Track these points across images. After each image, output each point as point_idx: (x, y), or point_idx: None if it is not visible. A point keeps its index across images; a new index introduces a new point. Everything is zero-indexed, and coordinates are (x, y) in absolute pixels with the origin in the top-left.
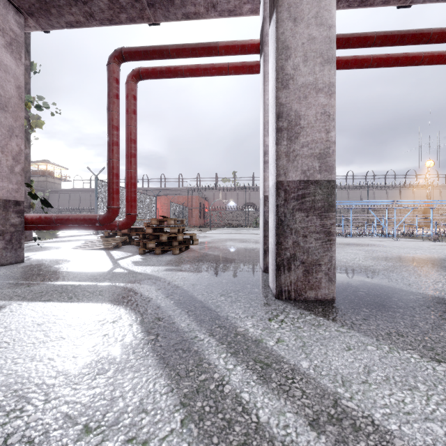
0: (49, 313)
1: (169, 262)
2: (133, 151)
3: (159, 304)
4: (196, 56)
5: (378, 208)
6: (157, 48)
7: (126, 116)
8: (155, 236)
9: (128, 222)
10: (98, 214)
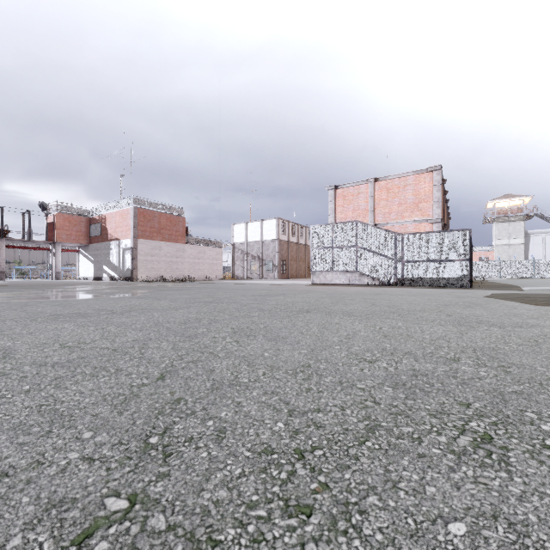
0: None
1: None
2: None
3: None
4: None
5: None
6: None
7: None
8: None
9: None
10: None
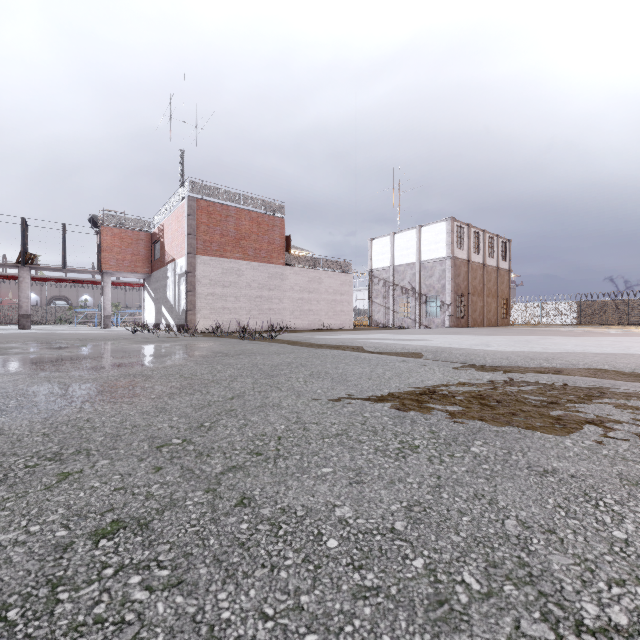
0: None
1: None
2: None
3: None
4: None
5: None
6: None
7: None
8: None
9: None
10: None
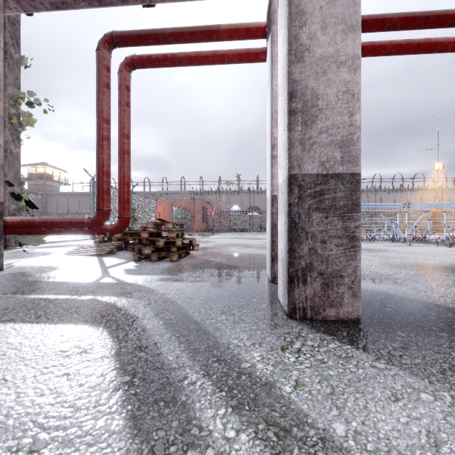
0: (3, 339)
1: (165, 270)
2: (126, 147)
3: (144, 325)
4: (196, 41)
5: (385, 212)
6: (152, 32)
7: (118, 109)
8: (151, 241)
9: (121, 226)
10: (86, 216)
